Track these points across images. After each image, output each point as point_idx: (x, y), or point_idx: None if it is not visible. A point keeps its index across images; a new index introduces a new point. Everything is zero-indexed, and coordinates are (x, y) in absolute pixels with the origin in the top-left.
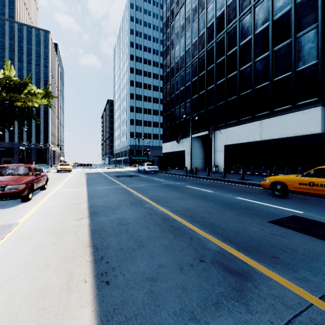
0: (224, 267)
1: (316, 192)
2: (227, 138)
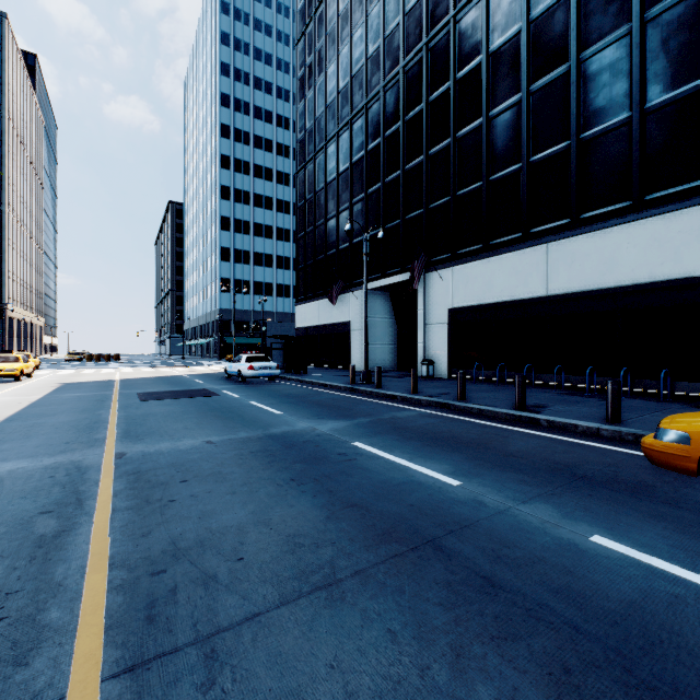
0: None
1: None
2: (456, 290)
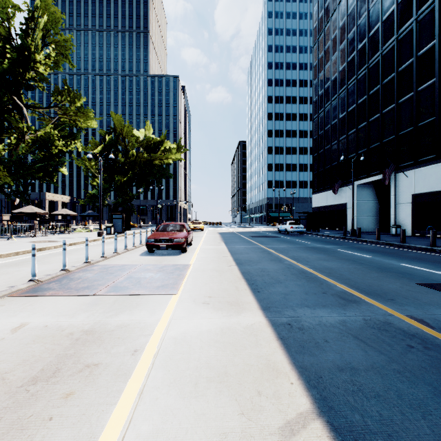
0: (340, 297)
1: None
2: (417, 183)
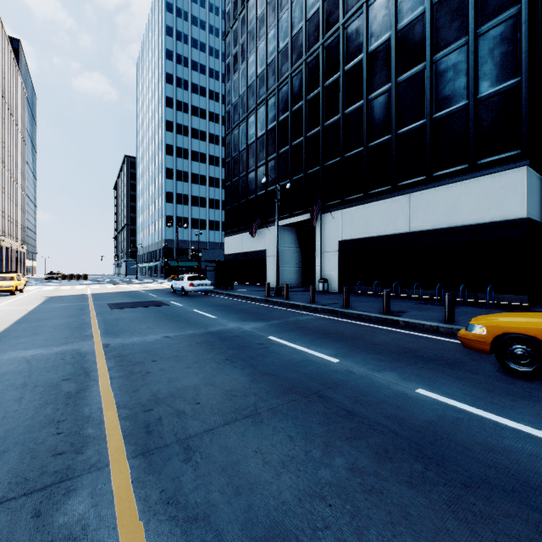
0: None
1: None
2: (344, 227)
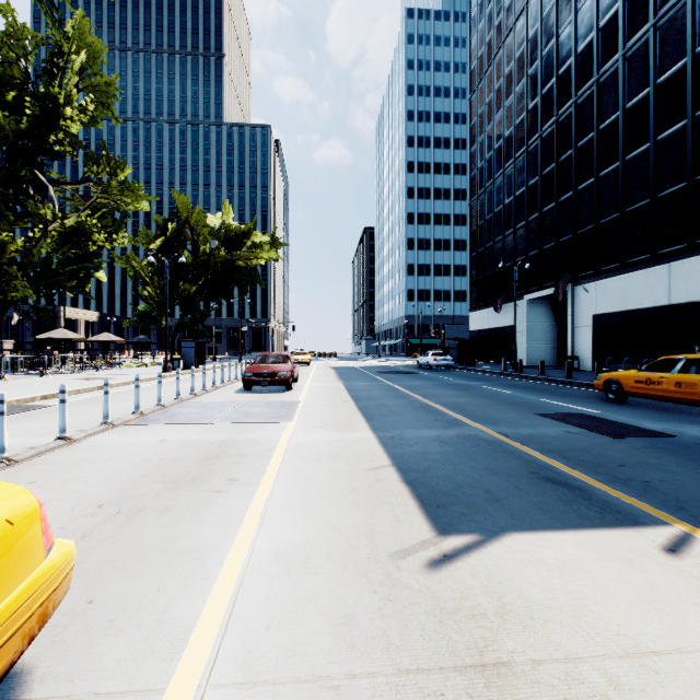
0: (449, 423)
1: (653, 393)
2: (598, 300)
